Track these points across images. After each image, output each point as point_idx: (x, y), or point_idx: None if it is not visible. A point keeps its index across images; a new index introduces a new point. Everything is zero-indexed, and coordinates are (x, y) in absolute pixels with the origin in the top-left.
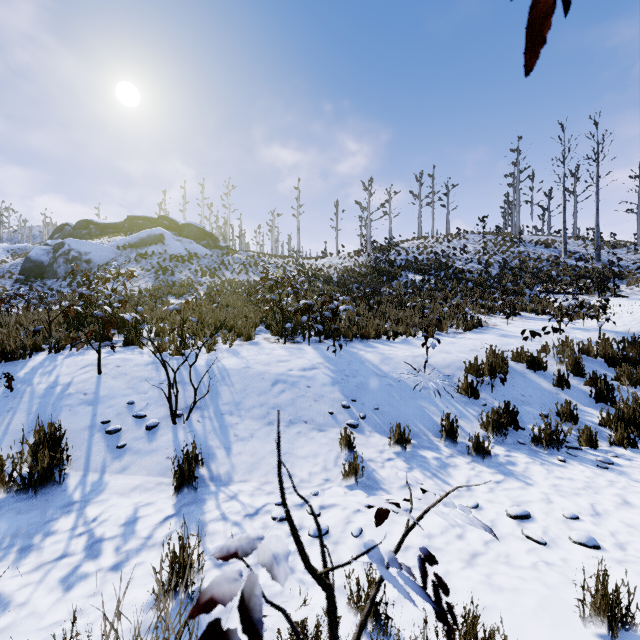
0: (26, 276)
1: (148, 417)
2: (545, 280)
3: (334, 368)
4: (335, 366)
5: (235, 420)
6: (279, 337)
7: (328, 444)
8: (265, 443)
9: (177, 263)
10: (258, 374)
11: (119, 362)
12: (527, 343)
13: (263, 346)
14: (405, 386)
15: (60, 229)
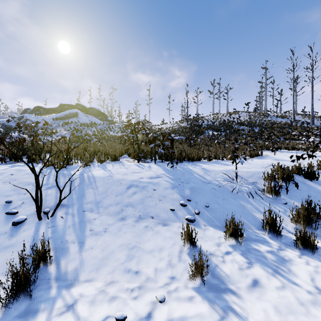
0: (2, 133)
1: (18, 214)
2: (286, 133)
3: (172, 177)
4: (173, 176)
5: (93, 216)
6: (135, 159)
7: (171, 238)
8: (116, 237)
9: (84, 127)
10: (117, 180)
11: (14, 171)
12: (295, 163)
13: (124, 163)
14: (225, 189)
15: (25, 111)
